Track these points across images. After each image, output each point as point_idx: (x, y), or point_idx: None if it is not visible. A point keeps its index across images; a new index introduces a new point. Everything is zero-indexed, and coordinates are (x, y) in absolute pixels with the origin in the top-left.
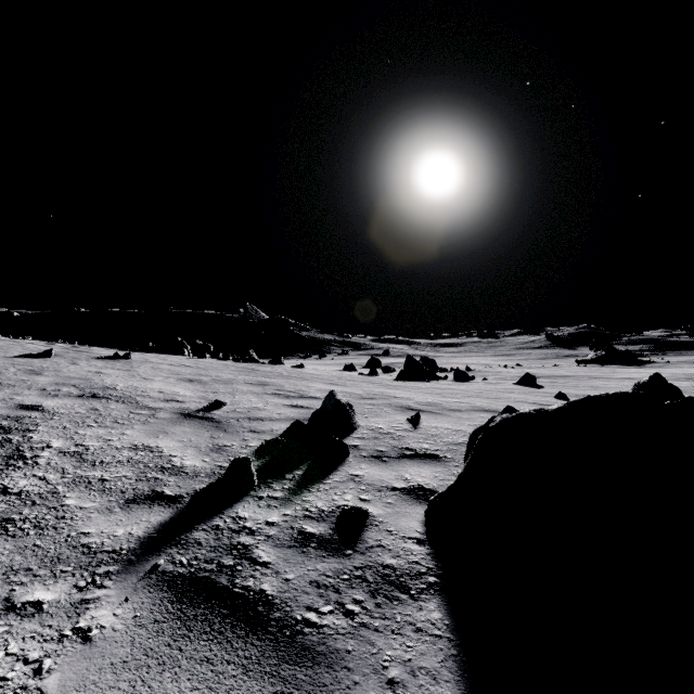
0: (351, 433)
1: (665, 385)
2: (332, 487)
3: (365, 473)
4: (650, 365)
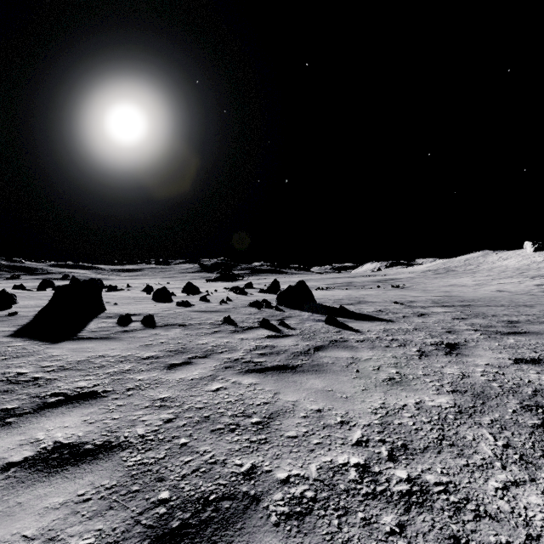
0: (15, 304)
1: (192, 286)
2: (5, 312)
3: (20, 310)
4: (237, 281)
